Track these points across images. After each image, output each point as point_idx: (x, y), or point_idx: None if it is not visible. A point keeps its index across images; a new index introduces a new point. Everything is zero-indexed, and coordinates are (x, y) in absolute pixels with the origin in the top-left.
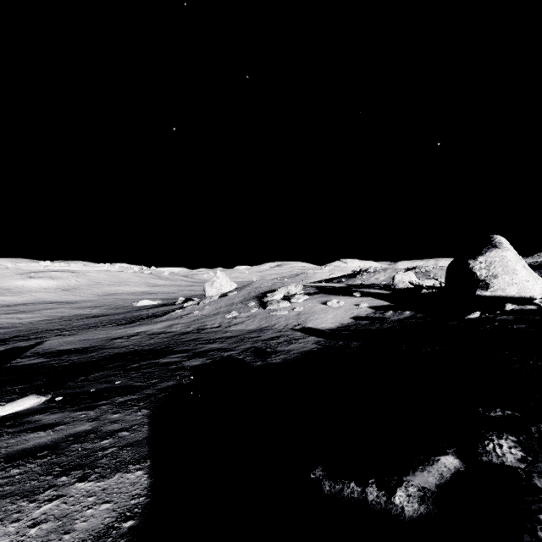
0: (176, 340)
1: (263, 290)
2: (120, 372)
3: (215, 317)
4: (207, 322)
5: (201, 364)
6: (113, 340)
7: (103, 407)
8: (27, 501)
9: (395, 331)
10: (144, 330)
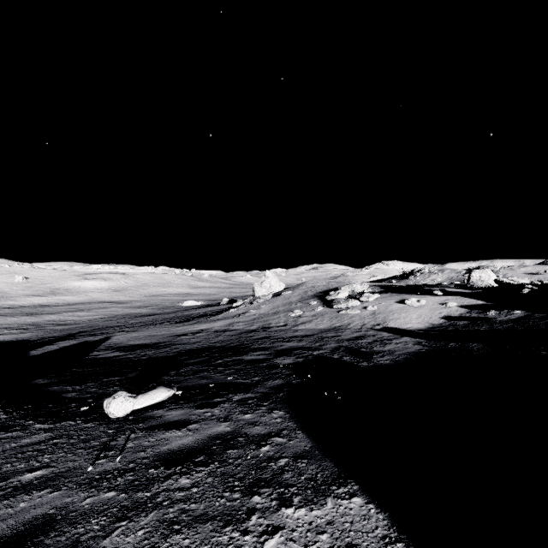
0: (245, 337)
1: (320, 289)
2: (209, 367)
3: (277, 315)
4: (271, 320)
5: (294, 363)
6: (178, 336)
7: (224, 405)
8: (237, 532)
9: (522, 332)
10: (205, 328)
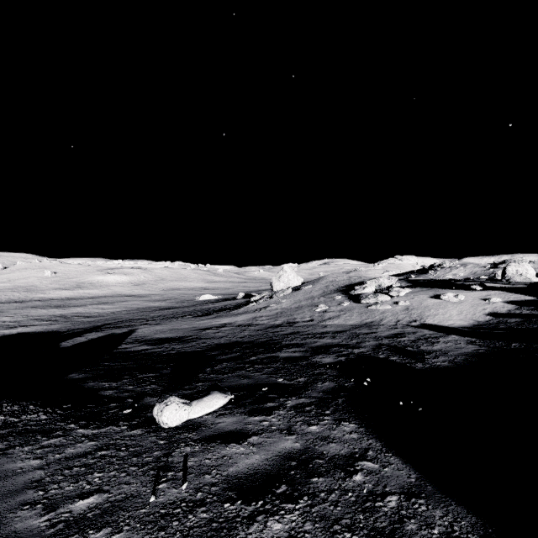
0: (273, 332)
1: (342, 283)
2: (245, 365)
3: (301, 310)
4: (295, 315)
5: (336, 362)
6: (203, 330)
7: (280, 412)
8: None
9: None
10: (228, 322)
